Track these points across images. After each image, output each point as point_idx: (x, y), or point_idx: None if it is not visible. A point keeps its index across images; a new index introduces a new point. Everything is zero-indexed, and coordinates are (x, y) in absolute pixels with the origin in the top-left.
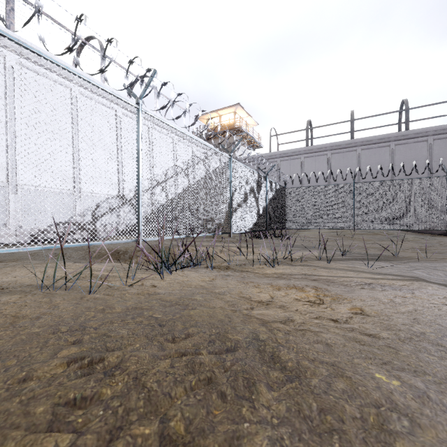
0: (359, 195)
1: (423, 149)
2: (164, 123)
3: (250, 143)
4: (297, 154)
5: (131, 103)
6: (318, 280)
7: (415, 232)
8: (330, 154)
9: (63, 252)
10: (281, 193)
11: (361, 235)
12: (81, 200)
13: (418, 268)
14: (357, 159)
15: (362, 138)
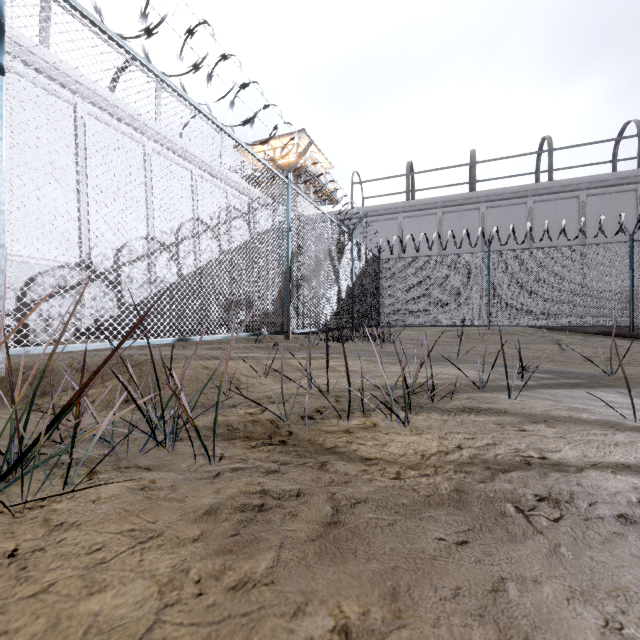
0: (496, 271)
1: (573, 209)
2: (104, 33)
3: (321, 195)
4: (392, 212)
5: None
6: None
7: (563, 331)
8: (441, 214)
9: None
10: (373, 267)
11: (492, 336)
12: None
13: None
14: (481, 222)
15: (488, 191)
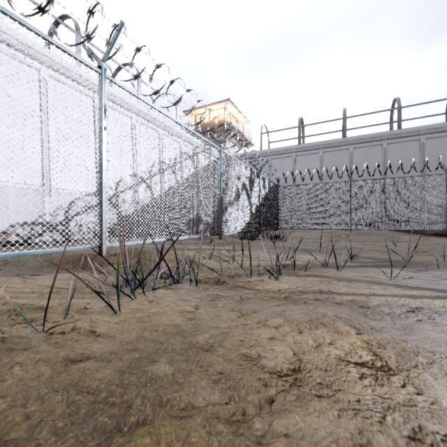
0: (355, 193)
1: (415, 148)
2: (138, 98)
3: (240, 141)
4: (288, 152)
5: (90, 65)
6: (345, 304)
7: (408, 233)
8: (322, 153)
9: (18, 259)
10: (274, 192)
11: (355, 236)
12: (51, 197)
13: (445, 277)
14: (350, 158)
15: (355, 136)
